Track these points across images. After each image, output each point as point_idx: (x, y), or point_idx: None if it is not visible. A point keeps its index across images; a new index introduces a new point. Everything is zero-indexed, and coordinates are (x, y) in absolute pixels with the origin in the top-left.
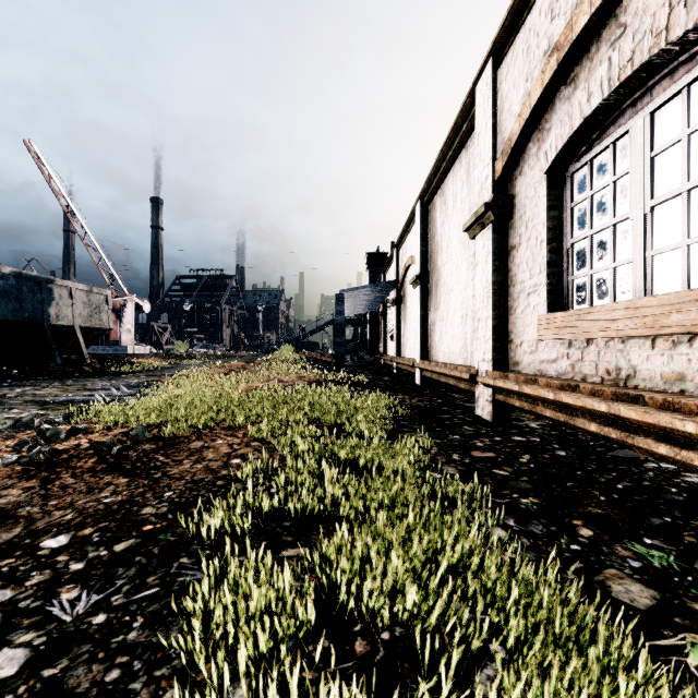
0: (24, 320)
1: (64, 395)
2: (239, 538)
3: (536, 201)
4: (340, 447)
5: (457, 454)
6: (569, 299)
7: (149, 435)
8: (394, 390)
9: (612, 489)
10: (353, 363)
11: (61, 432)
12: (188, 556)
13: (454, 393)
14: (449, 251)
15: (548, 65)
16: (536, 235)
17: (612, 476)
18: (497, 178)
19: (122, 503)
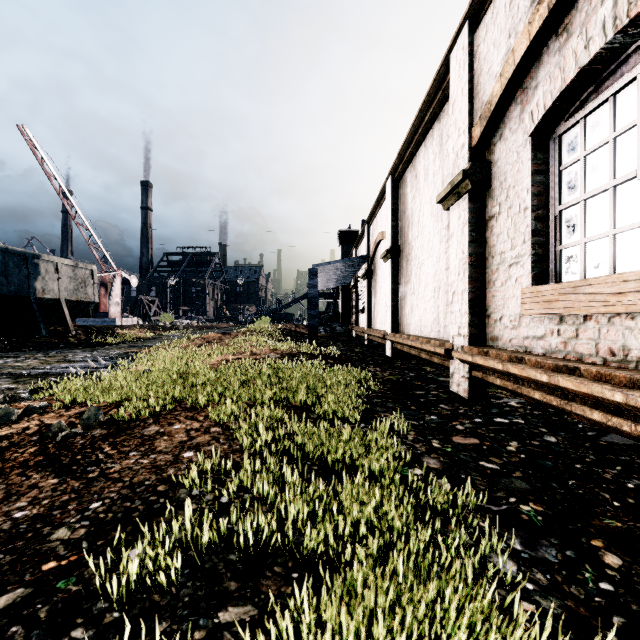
0: (10, 293)
1: (42, 367)
2: (165, 585)
3: (518, 166)
4: (308, 437)
5: (437, 440)
6: (557, 270)
7: (104, 417)
8: (365, 363)
9: (623, 489)
10: (326, 334)
11: (13, 412)
12: (84, 625)
13: (425, 365)
14: (421, 225)
15: (536, 14)
16: (518, 202)
17: (617, 470)
18: (475, 145)
19: (34, 519)
